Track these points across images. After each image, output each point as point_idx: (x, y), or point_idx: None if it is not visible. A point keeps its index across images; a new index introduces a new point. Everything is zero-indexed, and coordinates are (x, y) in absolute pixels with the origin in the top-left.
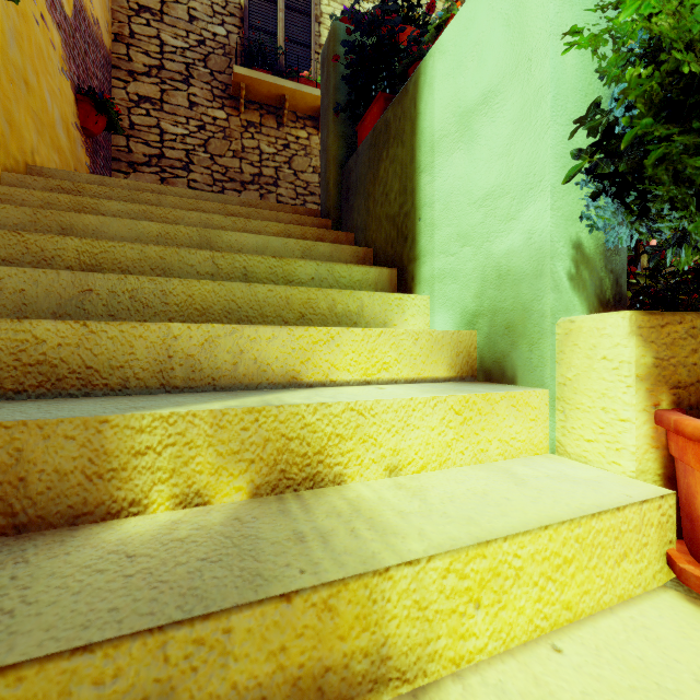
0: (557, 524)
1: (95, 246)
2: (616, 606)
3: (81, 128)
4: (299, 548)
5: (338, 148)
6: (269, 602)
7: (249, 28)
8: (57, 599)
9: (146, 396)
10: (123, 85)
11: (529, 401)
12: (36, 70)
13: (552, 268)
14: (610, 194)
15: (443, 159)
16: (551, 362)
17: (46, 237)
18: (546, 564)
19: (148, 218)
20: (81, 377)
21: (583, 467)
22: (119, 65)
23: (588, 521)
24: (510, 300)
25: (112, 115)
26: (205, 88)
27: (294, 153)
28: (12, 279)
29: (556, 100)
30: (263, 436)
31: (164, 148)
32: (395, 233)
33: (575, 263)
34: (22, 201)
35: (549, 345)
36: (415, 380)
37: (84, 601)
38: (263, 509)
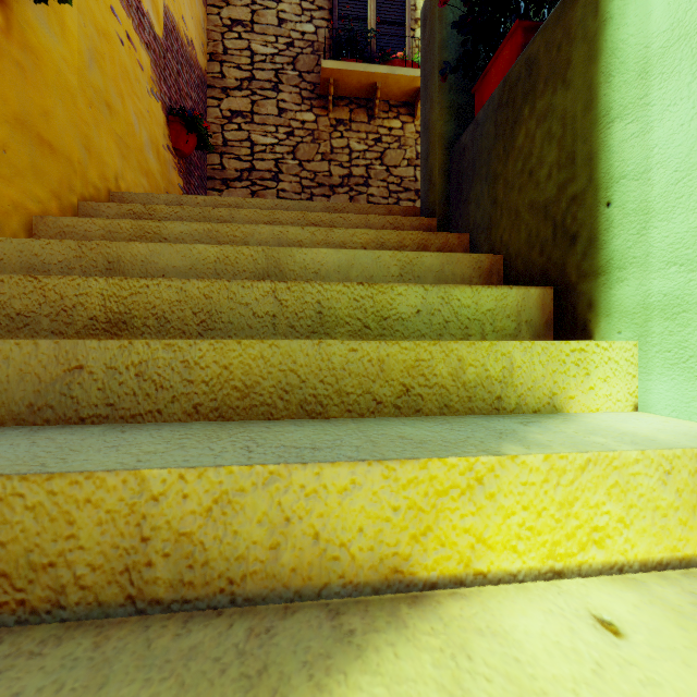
0: None
1: (124, 287)
2: None
3: (173, 150)
4: None
5: (445, 123)
6: None
7: (338, 19)
8: None
9: (83, 642)
10: (217, 104)
11: None
12: (121, 92)
13: None
14: None
15: (678, 82)
16: None
17: (66, 280)
18: None
19: (213, 238)
20: None
21: None
22: (214, 83)
23: None
24: None
25: (201, 132)
26: (293, 91)
27: (387, 147)
28: None
29: None
30: None
31: (254, 160)
32: (548, 230)
33: None
34: (84, 232)
35: None
36: (663, 562)
37: None
38: None
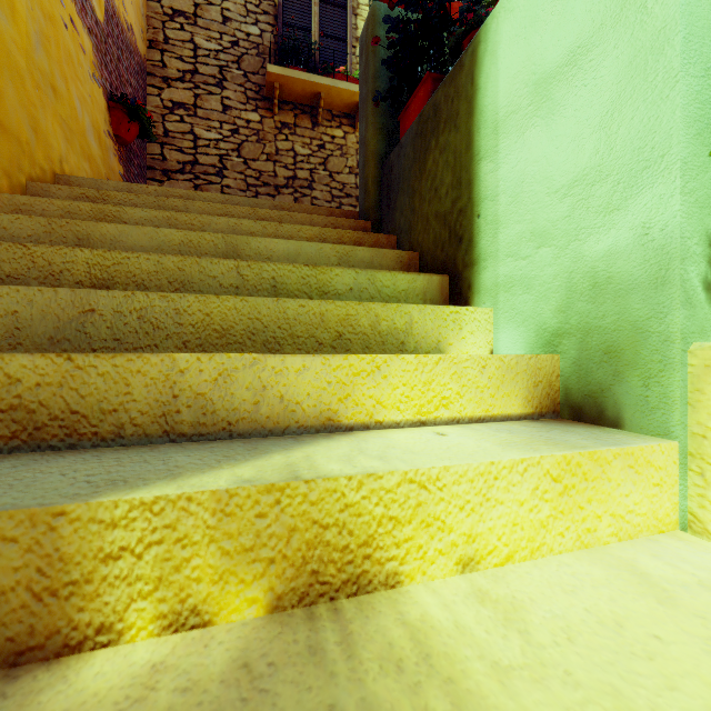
0: None
1: (107, 258)
2: None
3: (114, 136)
4: None
5: (378, 141)
6: None
7: (283, 26)
8: None
9: (143, 449)
10: (157, 92)
11: (652, 459)
12: (65, 76)
13: (683, 274)
14: None
15: (511, 140)
16: (681, 404)
17: (54, 249)
18: None
19: (172, 225)
20: (65, 425)
21: None
22: (154, 71)
23: None
24: (611, 316)
25: (144, 121)
26: (238, 90)
27: (330, 154)
28: (3, 299)
29: (687, 42)
30: (286, 525)
31: (198, 154)
32: (446, 234)
33: None
34: (42, 211)
35: (678, 380)
36: (481, 418)
37: None
38: (285, 641)
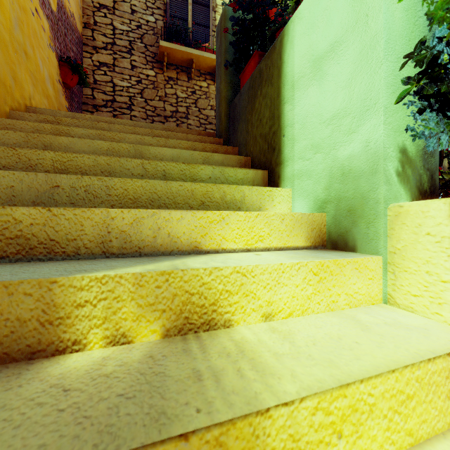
0: (401, 368)
1: (64, 157)
2: (447, 431)
3: (62, 83)
4: (196, 386)
5: (227, 90)
6: (170, 441)
7: (170, 17)
8: (0, 433)
9: (91, 260)
10: (89, 56)
11: (368, 265)
12: (32, 45)
13: (385, 167)
14: (435, 109)
15: (301, 93)
16: (384, 236)
17: (32, 151)
18: (393, 400)
19: (101, 139)
20: (46, 247)
21: (411, 316)
22: (87, 43)
23: (426, 364)
24: (351, 191)
25: (81, 74)
26: (141, 56)
27: (199, 97)
28: (5, 179)
29: (387, 43)
30: (171, 292)
31: (115, 95)
32: (266, 146)
33: (402, 163)
34: (20, 129)
35: (382, 223)
36: (281, 248)
37: (21, 435)
38: (171, 348)
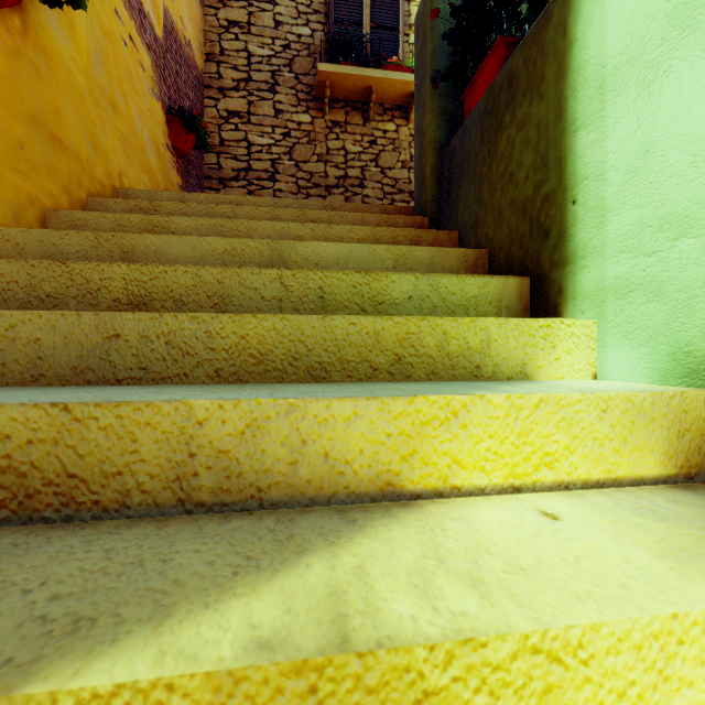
0: None
1: (144, 272)
2: None
3: (172, 149)
4: None
5: (436, 127)
6: None
7: (334, 23)
8: None
9: (149, 527)
10: (214, 104)
11: None
12: (124, 92)
13: None
14: None
15: (626, 98)
16: None
17: (92, 266)
18: None
19: (218, 232)
20: (60, 491)
21: None
22: (211, 84)
23: None
24: None
25: (199, 131)
26: (289, 93)
27: (381, 149)
28: (26, 326)
29: None
30: None
31: (251, 160)
32: (526, 226)
33: None
34: (96, 226)
35: None
36: (600, 482)
37: None
38: None
